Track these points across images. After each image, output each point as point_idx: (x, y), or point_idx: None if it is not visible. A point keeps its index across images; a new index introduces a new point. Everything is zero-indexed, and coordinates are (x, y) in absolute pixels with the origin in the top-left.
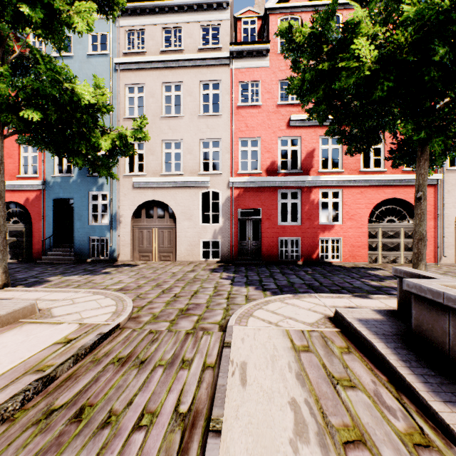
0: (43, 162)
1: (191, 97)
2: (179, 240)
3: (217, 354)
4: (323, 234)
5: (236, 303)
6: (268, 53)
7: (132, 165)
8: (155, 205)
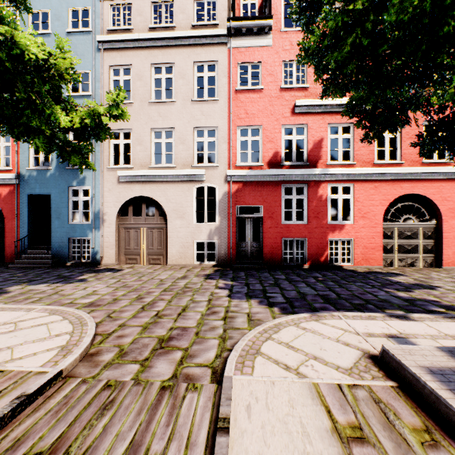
0: (16, 153)
1: (183, 80)
2: (171, 241)
3: (206, 442)
4: (333, 234)
5: (235, 326)
6: (271, 30)
7: (119, 158)
8: (144, 202)
